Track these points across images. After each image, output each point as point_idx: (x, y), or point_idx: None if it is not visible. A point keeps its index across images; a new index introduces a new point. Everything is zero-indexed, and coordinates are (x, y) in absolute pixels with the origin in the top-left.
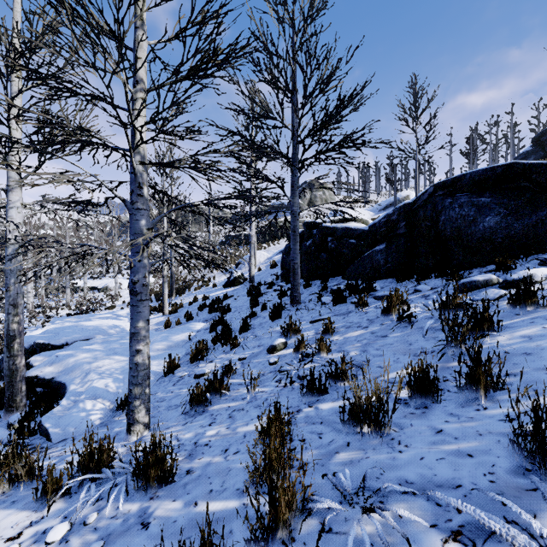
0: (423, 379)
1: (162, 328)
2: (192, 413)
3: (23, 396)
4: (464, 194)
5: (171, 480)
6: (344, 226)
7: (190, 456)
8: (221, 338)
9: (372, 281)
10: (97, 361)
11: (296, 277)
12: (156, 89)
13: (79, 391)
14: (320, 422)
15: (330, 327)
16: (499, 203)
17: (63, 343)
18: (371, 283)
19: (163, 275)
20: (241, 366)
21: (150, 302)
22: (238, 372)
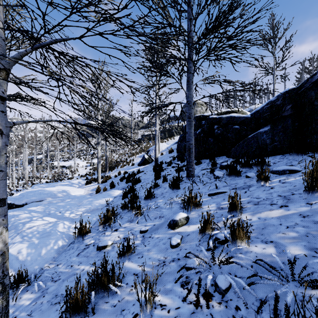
0: None
1: (94, 193)
2: None
3: None
4: None
5: None
6: (228, 116)
7: None
8: (128, 206)
9: (263, 157)
10: (30, 221)
11: (191, 155)
12: None
13: None
14: None
15: (237, 204)
16: None
17: (24, 203)
18: (264, 158)
19: (98, 157)
20: (141, 241)
21: (94, 175)
22: (137, 250)
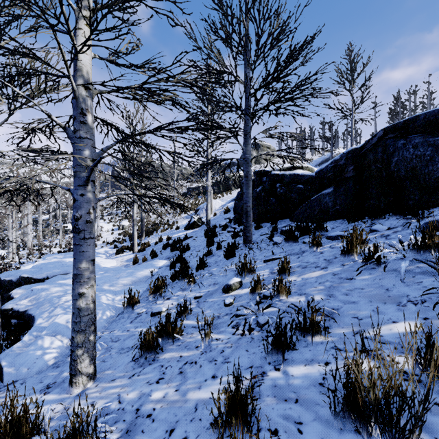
0: None
1: (131, 264)
2: (142, 361)
3: None
4: (417, 135)
5: None
6: (291, 173)
7: (126, 435)
8: (179, 275)
9: (322, 222)
10: (66, 295)
11: (248, 219)
12: (103, 9)
13: (43, 325)
14: (294, 399)
15: (286, 267)
16: None
17: (44, 277)
18: (322, 223)
19: (133, 219)
20: (196, 305)
21: (125, 242)
22: (193, 312)
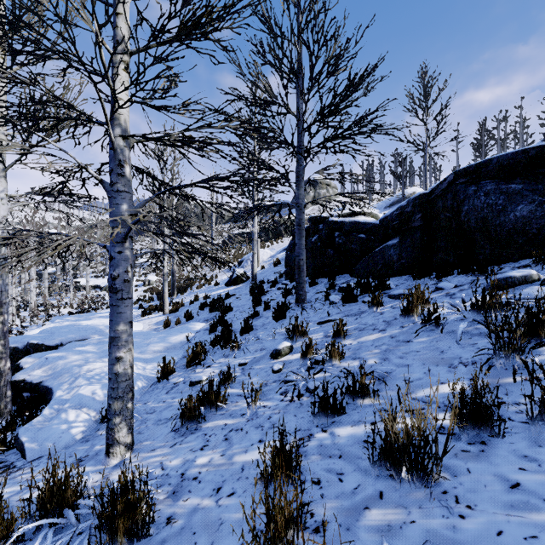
0: (477, 404)
1: (162, 328)
2: (183, 430)
3: (8, 401)
4: (490, 181)
5: (145, 534)
6: (352, 220)
7: (173, 495)
8: (221, 340)
9: (385, 278)
10: (87, 364)
11: (301, 274)
12: (141, 51)
13: (65, 398)
14: (338, 455)
15: (341, 330)
16: (533, 190)
17: (58, 343)
18: (384, 280)
19: (163, 273)
20: (241, 372)
21: (152, 301)
22: (237, 380)
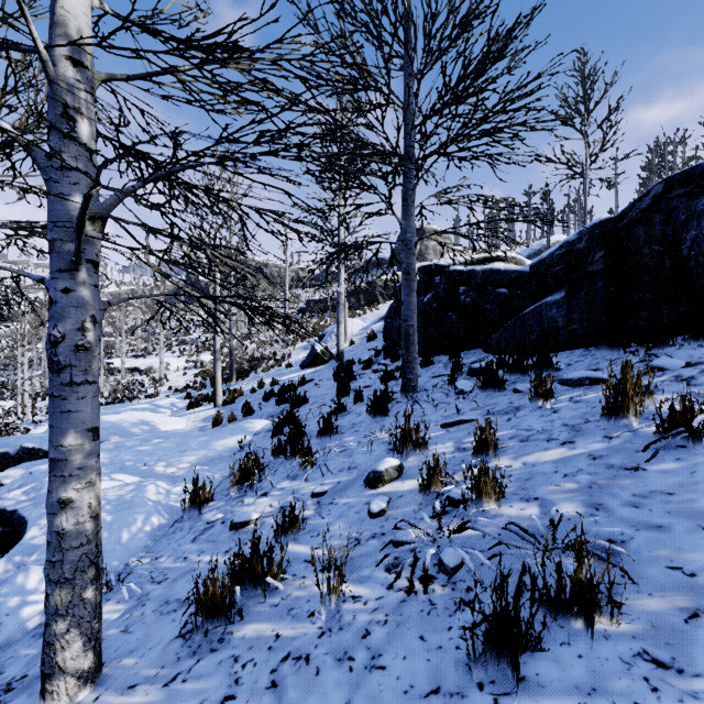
0: None
1: (210, 426)
2: (198, 639)
3: None
4: None
5: None
6: (486, 268)
7: None
8: (286, 449)
9: (549, 353)
10: None
11: (410, 348)
12: None
13: (35, 543)
14: None
15: (490, 440)
16: None
17: None
18: (549, 356)
19: (215, 350)
20: (315, 510)
21: (204, 389)
22: (308, 525)
